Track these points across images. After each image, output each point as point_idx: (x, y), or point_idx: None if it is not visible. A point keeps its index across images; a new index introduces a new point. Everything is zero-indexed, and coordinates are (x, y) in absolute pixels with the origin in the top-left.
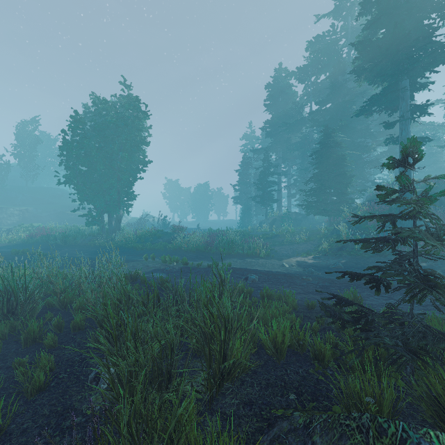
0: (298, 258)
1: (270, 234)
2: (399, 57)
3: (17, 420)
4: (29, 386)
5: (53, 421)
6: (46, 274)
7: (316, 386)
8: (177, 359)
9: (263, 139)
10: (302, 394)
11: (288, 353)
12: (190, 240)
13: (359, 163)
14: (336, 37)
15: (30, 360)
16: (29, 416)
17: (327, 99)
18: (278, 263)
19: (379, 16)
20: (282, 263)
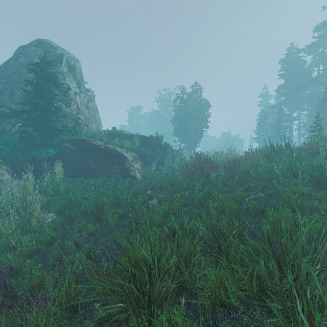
0: None
1: None
2: None
3: None
4: None
5: None
6: None
7: None
8: None
9: (276, 96)
10: None
11: None
12: None
13: None
14: None
15: None
16: None
17: None
18: None
19: None
20: None
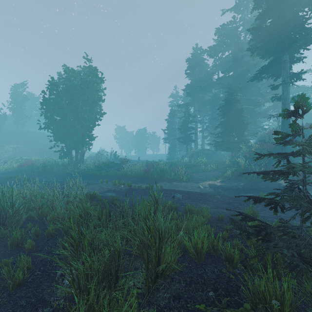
0: (210, 181)
1: (190, 164)
2: (282, 39)
3: (1, 309)
4: (11, 283)
5: (28, 311)
6: (29, 194)
7: (228, 283)
8: (123, 262)
9: (184, 97)
10: (218, 290)
11: (205, 255)
12: (133, 168)
13: (253, 114)
14: (236, 25)
15: (14, 260)
16: (10, 306)
17: (229, 69)
18: (196, 185)
19: (268, 9)
20: (198, 185)
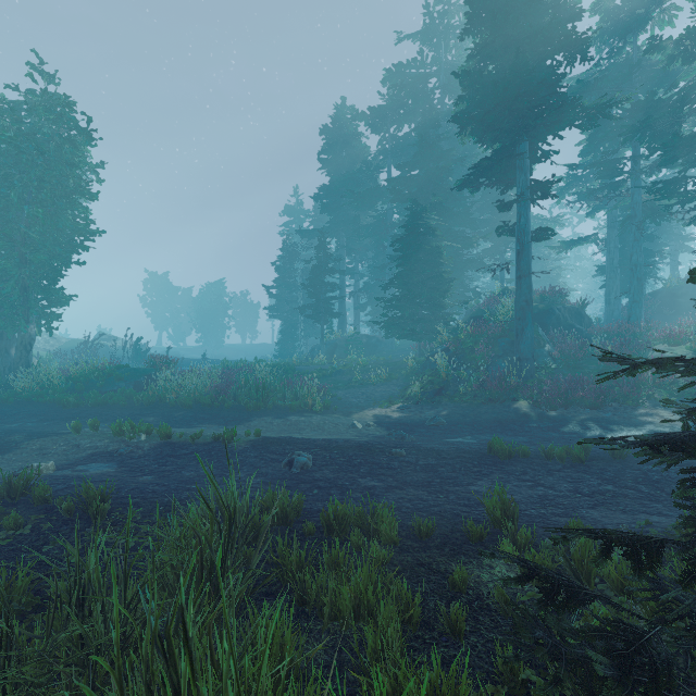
0: (376, 410)
1: (330, 370)
2: (519, 105)
3: None
4: None
5: None
6: None
7: None
8: None
9: (316, 216)
10: None
11: None
12: (183, 383)
13: (458, 263)
14: (425, 71)
15: None
16: None
17: (413, 161)
18: (345, 422)
19: (494, 37)
20: (352, 420)
